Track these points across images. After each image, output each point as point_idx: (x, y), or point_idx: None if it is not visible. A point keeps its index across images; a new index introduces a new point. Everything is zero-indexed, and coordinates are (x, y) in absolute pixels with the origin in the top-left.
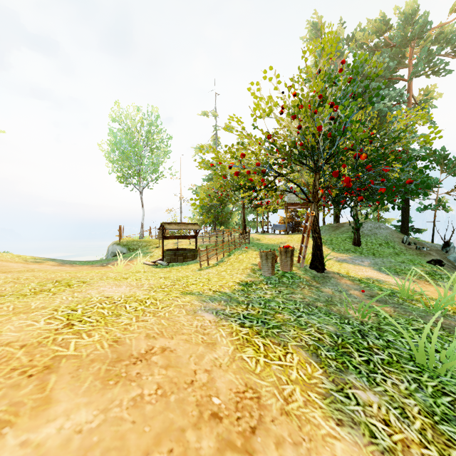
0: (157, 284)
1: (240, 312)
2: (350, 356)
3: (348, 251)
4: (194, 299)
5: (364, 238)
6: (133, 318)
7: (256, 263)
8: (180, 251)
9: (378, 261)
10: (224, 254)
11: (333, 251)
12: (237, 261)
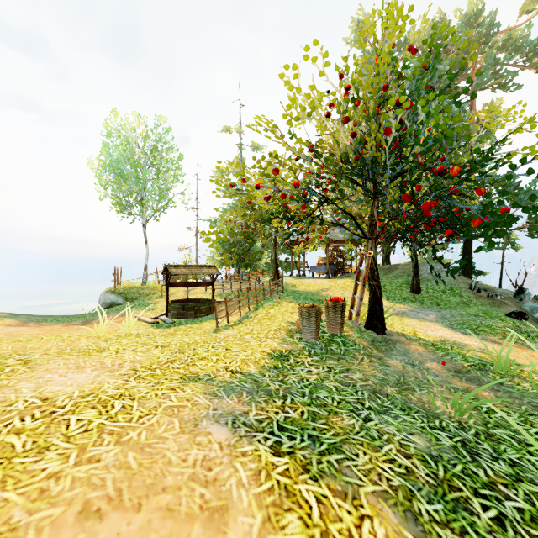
0: (147, 361)
1: (273, 416)
2: (470, 511)
3: (406, 301)
4: (198, 392)
5: (424, 283)
6: (72, 453)
7: (293, 322)
8: (191, 304)
9: (446, 314)
10: (250, 306)
11: (388, 301)
12: (267, 318)
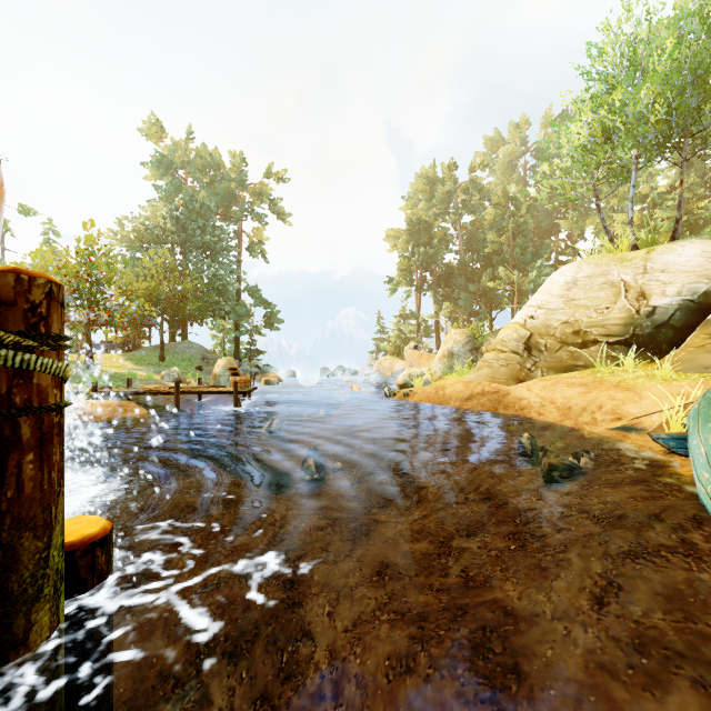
0: None
1: None
2: None
3: (149, 365)
4: None
5: (173, 355)
6: None
7: None
8: None
9: (161, 369)
10: None
11: (135, 365)
12: None
